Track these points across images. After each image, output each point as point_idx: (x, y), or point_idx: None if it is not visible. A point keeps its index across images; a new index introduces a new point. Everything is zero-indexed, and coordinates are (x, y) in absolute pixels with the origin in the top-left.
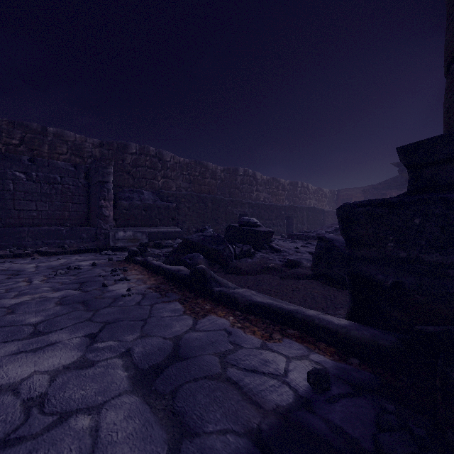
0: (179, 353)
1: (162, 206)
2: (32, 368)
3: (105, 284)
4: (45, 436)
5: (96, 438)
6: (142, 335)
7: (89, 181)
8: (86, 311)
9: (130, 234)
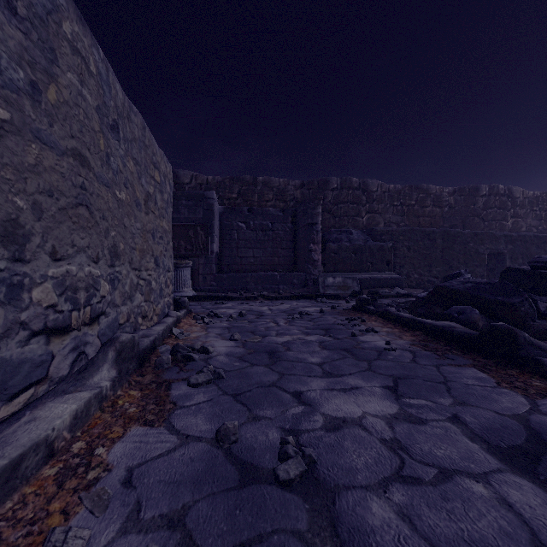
0: (544, 440)
1: (375, 246)
2: (357, 408)
3: (354, 333)
4: (442, 487)
5: (516, 514)
6: (456, 401)
7: (295, 225)
8: (357, 360)
9: (340, 280)
